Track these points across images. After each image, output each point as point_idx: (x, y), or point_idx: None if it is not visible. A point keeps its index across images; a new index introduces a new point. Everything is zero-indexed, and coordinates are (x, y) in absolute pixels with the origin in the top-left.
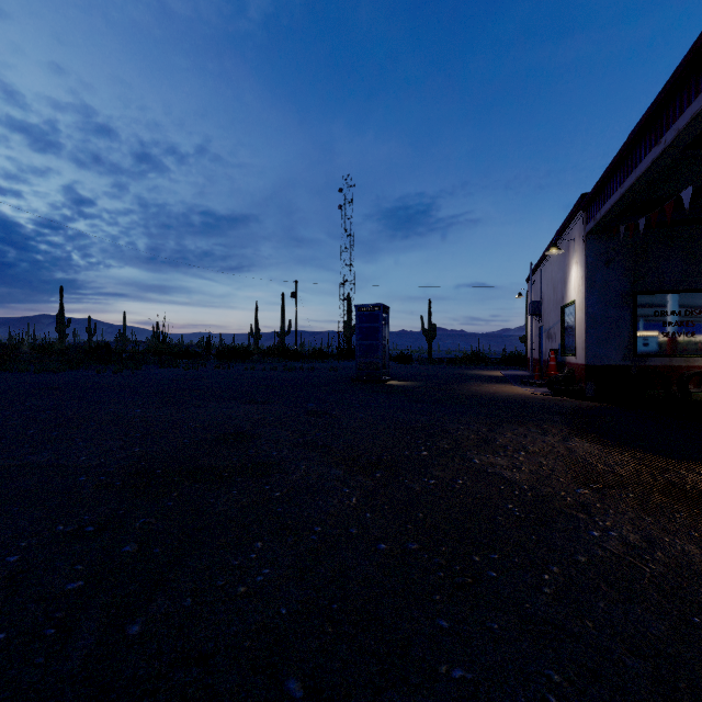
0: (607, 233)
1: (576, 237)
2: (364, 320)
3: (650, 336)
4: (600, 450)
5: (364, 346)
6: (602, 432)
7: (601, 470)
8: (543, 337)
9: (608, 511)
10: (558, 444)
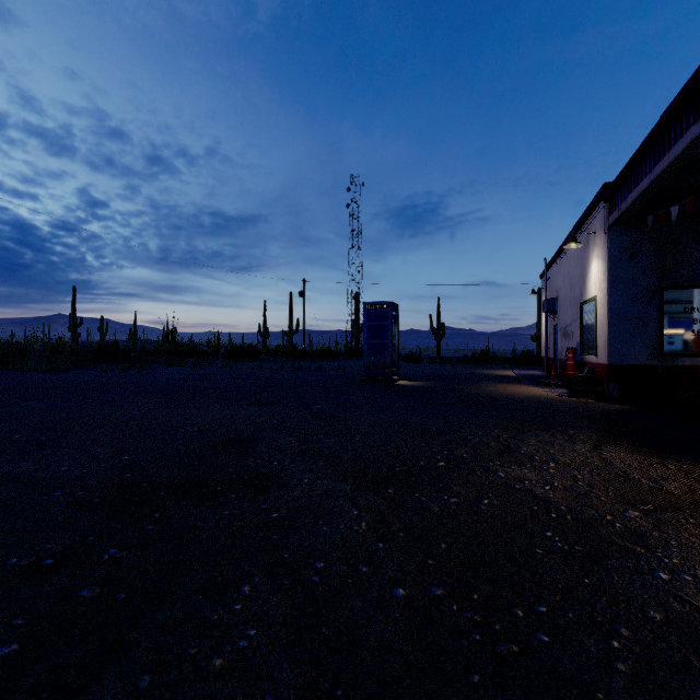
0: (632, 224)
1: (597, 230)
2: (373, 318)
3: (679, 334)
4: (639, 461)
5: (373, 344)
6: (637, 440)
7: (647, 486)
8: (559, 335)
9: (669, 543)
10: (591, 454)
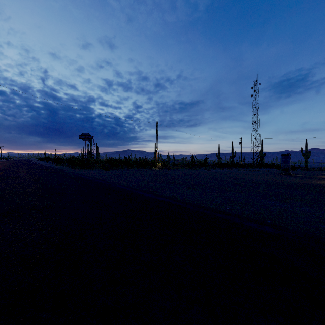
0: None
1: None
2: (283, 158)
3: None
4: None
5: (283, 165)
6: None
7: None
8: None
9: None
10: None
